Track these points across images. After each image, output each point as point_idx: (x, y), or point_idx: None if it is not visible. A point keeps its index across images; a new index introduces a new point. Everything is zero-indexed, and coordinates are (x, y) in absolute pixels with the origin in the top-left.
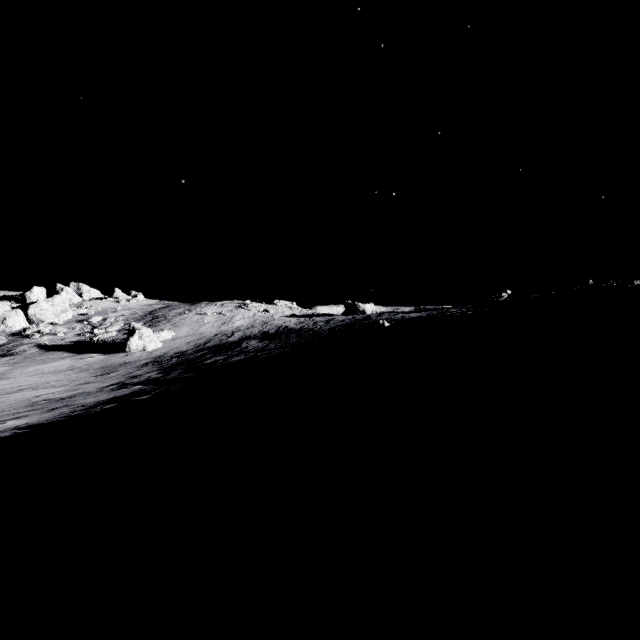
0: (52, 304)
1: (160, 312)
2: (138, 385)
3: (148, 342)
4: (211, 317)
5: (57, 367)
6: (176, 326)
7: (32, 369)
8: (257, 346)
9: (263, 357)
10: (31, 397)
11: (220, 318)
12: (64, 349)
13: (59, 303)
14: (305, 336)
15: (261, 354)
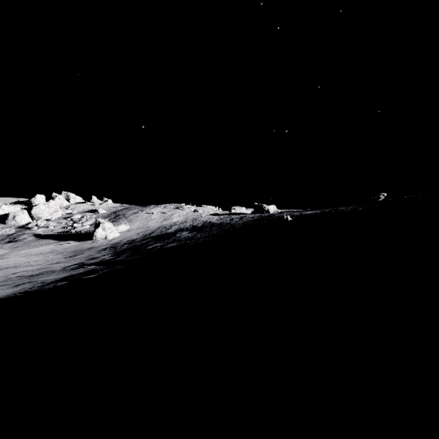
0: (48, 206)
1: (121, 212)
2: (92, 265)
3: (109, 233)
4: (156, 215)
5: (42, 250)
6: (131, 221)
7: (24, 252)
8: (187, 236)
9: (191, 244)
10: (9, 274)
11: (162, 216)
12: (52, 237)
13: (53, 205)
14: (224, 228)
15: (189, 242)
